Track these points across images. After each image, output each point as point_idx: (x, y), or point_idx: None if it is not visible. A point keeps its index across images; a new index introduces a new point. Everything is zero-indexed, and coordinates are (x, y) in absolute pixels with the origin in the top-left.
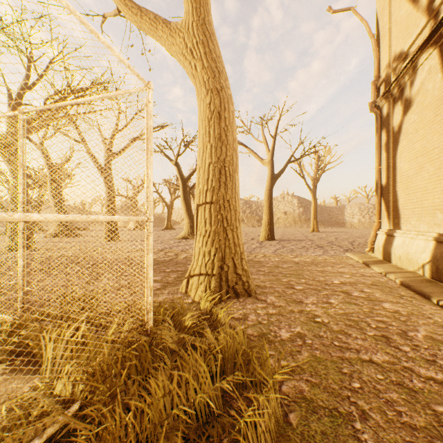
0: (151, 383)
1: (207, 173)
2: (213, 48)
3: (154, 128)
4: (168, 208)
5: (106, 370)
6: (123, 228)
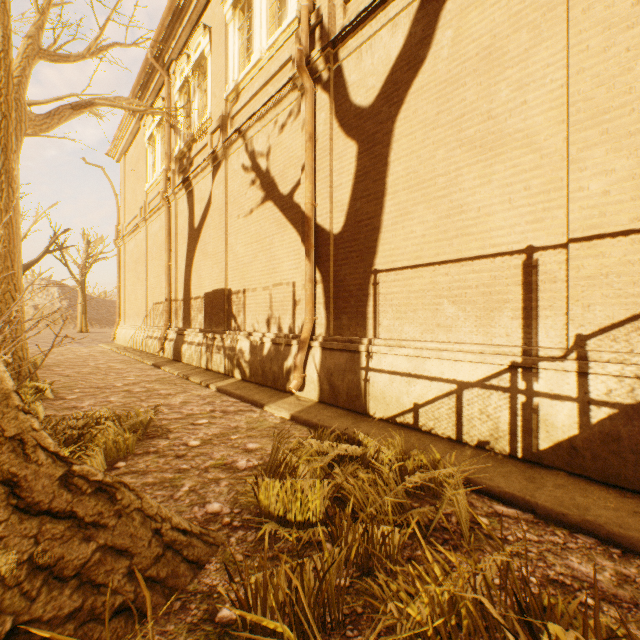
0: None
1: None
2: None
3: None
4: None
5: None
6: None
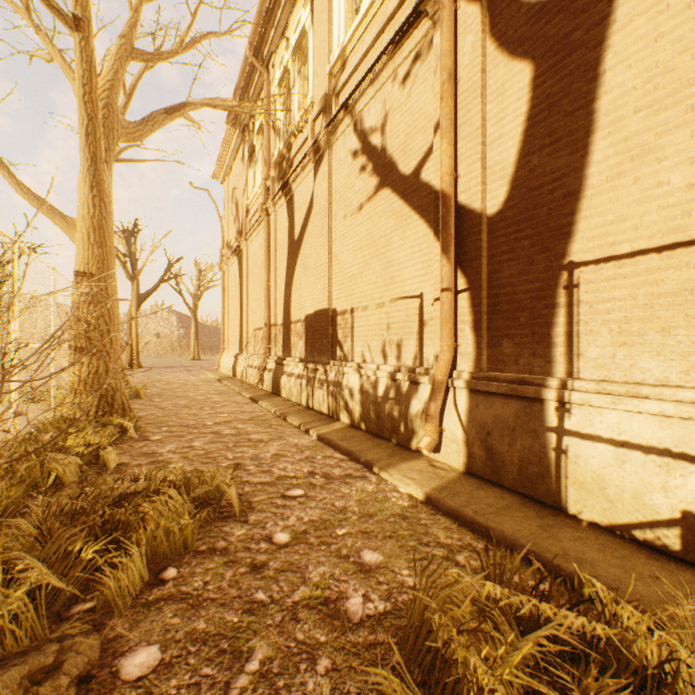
0: None
1: None
2: None
3: None
4: None
5: None
6: None
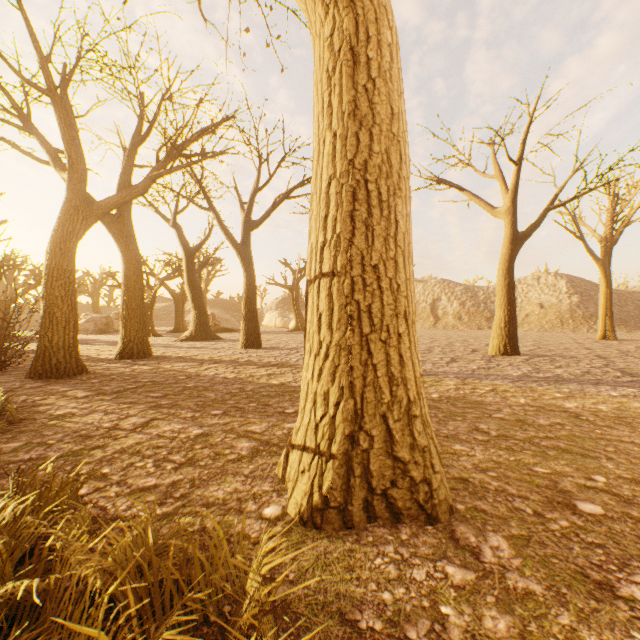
0: None
1: (324, 203)
2: None
3: (308, 178)
4: None
5: None
6: (281, 329)
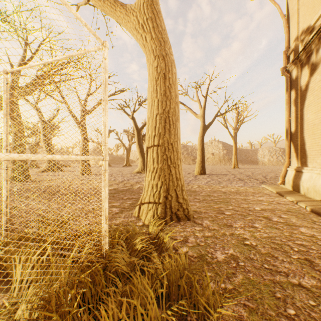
0: (102, 311)
1: (154, 122)
2: (159, 23)
3: (116, 92)
4: (127, 151)
5: (61, 297)
6: (95, 165)
